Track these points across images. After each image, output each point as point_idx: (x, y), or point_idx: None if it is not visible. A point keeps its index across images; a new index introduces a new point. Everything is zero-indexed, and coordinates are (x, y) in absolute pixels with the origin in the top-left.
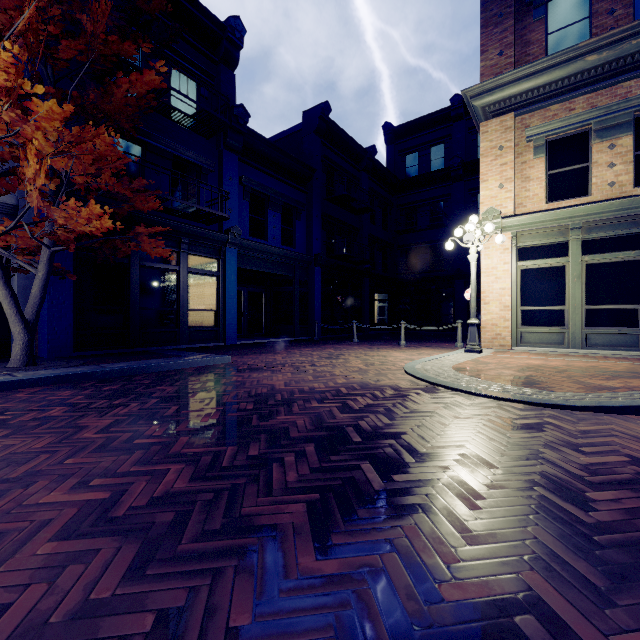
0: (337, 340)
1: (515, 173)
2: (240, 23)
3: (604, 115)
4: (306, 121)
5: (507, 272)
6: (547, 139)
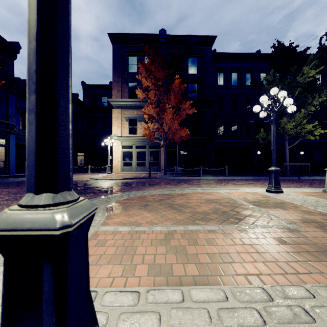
0: None
1: (121, 125)
2: (19, 44)
3: (139, 117)
4: None
5: (119, 152)
6: (129, 118)
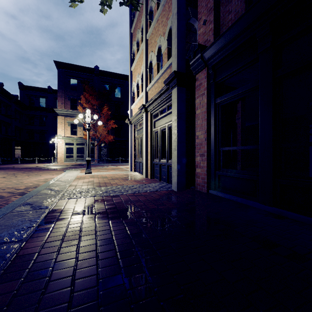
0: (6, 164)
1: (65, 128)
2: None
3: (79, 123)
4: None
5: (63, 147)
6: (70, 123)
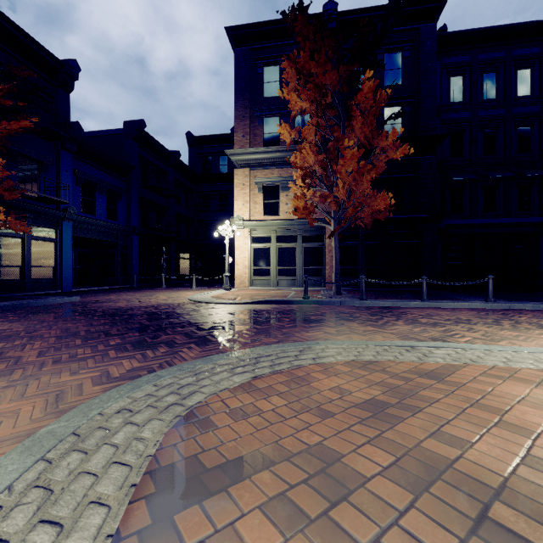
0: (151, 287)
1: (250, 199)
2: (76, 64)
3: (284, 181)
4: (126, 129)
5: (247, 249)
6: (264, 185)
